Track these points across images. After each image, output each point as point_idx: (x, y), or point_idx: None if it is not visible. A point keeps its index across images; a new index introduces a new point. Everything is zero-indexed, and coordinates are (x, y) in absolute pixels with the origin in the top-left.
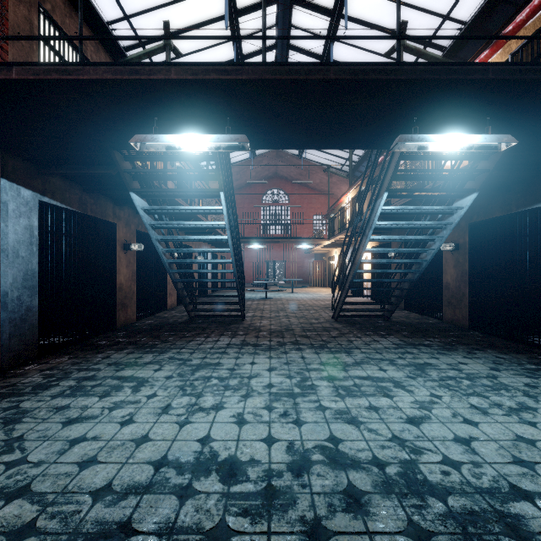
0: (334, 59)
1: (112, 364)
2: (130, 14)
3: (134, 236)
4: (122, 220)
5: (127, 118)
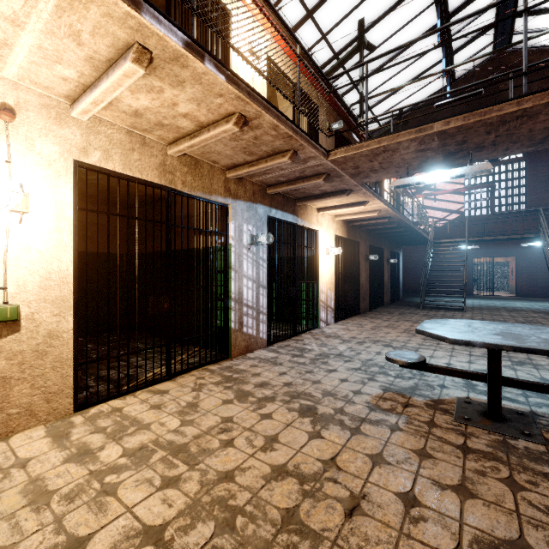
0: None
1: None
2: None
3: None
4: None
5: None
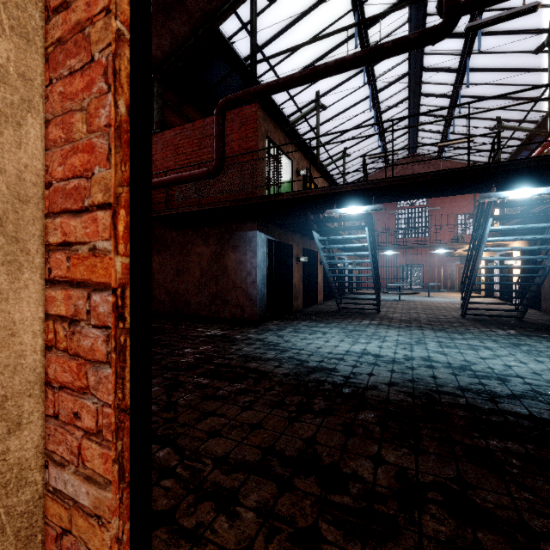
0: (472, 68)
1: (304, 325)
2: (294, 95)
3: (301, 252)
4: (295, 242)
5: (321, 202)
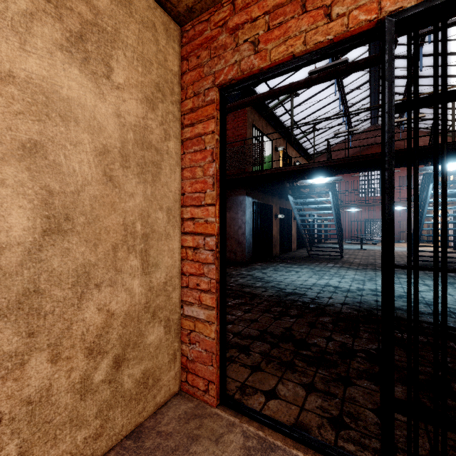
0: (425, 54)
1: (282, 266)
2: (272, 87)
3: (278, 210)
4: (274, 203)
5: (295, 174)
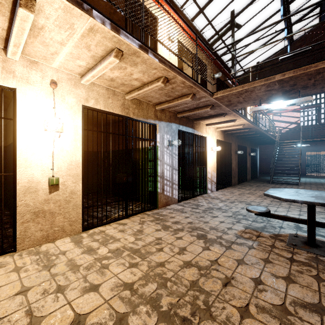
0: None
1: None
2: None
3: None
4: None
5: None
